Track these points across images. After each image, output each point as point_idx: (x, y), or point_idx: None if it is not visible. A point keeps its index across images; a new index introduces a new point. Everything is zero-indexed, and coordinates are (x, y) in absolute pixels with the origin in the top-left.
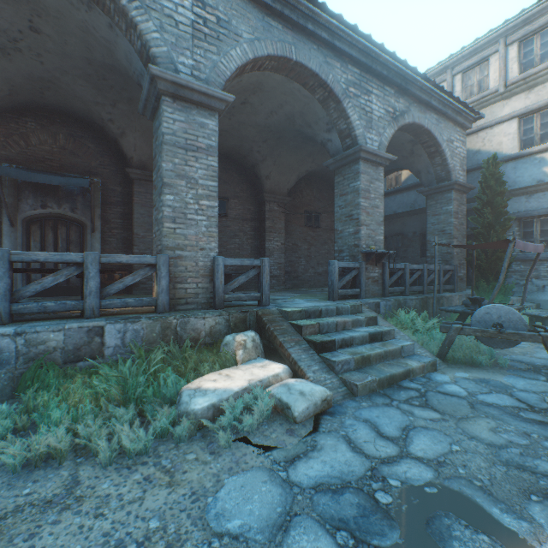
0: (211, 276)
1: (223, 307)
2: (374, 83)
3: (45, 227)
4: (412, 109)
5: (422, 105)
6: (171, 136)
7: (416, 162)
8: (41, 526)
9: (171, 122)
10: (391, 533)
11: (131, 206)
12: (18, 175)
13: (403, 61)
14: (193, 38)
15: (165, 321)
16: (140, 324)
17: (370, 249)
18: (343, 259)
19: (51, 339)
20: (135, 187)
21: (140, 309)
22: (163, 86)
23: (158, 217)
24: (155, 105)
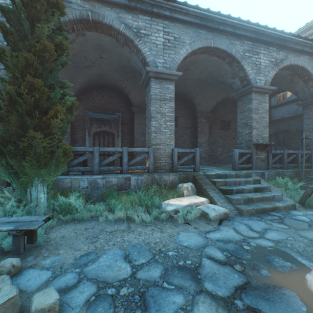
0: (171, 157)
1: (177, 172)
2: (261, 47)
3: (100, 136)
4: (289, 56)
5: (297, 52)
6: (154, 95)
7: (294, 86)
8: (124, 235)
9: (154, 89)
10: (246, 256)
11: (133, 125)
12: (93, 116)
13: (281, 30)
14: (163, 50)
15: (153, 176)
16: (143, 177)
17: (258, 142)
18: (242, 147)
19: (113, 181)
20: (135, 115)
21: (141, 171)
22: (151, 75)
23: (149, 131)
24: (147, 82)
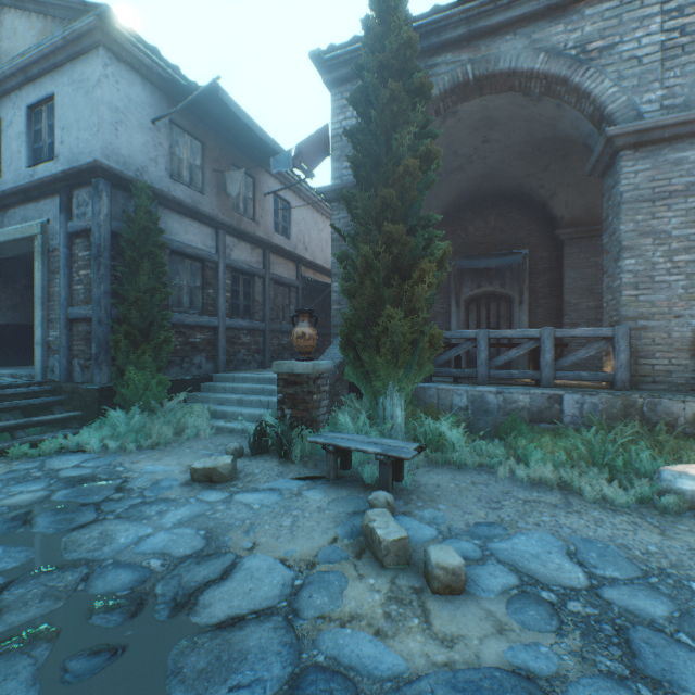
0: (692, 350)
1: None
2: None
3: (479, 305)
4: None
5: None
6: (631, 192)
7: None
8: (556, 514)
9: (631, 176)
10: None
11: (558, 271)
12: (466, 266)
13: None
14: (663, 63)
15: (627, 398)
16: (597, 398)
17: None
18: None
19: (519, 400)
20: (565, 248)
21: (589, 384)
22: (620, 143)
23: (612, 285)
24: (607, 163)
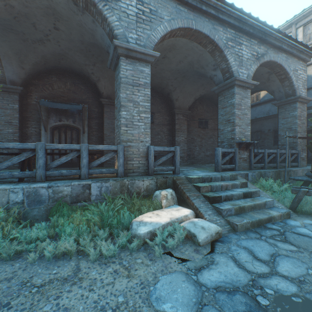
0: (147, 157)
1: (153, 175)
2: (244, 38)
3: (61, 131)
4: (269, 52)
5: (276, 49)
6: (125, 79)
7: (271, 85)
8: (62, 292)
9: (125, 70)
10: None
11: (102, 119)
12: (48, 105)
13: (263, 22)
14: (137, 23)
15: (122, 182)
16: (109, 183)
17: (241, 140)
18: (224, 146)
19: (65, 190)
20: (105, 108)
21: (108, 175)
22: (120, 51)
23: (118, 124)
24: (116, 62)
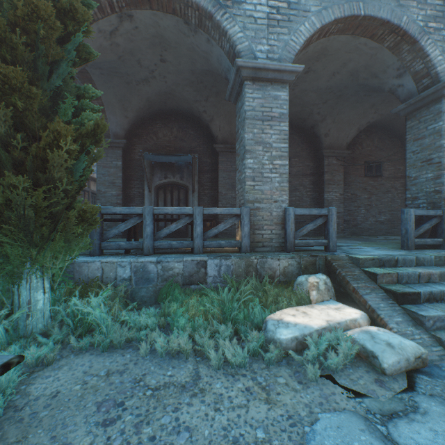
0: (283, 224)
1: (293, 251)
2: None
3: (166, 191)
4: None
5: None
6: (251, 112)
7: None
8: (181, 403)
9: (251, 100)
10: None
11: (216, 172)
12: (153, 159)
13: None
14: (268, 27)
15: (248, 260)
16: (230, 261)
17: None
18: (418, 206)
19: (176, 267)
20: (219, 157)
21: (228, 249)
22: (245, 74)
23: (241, 178)
24: (238, 91)
